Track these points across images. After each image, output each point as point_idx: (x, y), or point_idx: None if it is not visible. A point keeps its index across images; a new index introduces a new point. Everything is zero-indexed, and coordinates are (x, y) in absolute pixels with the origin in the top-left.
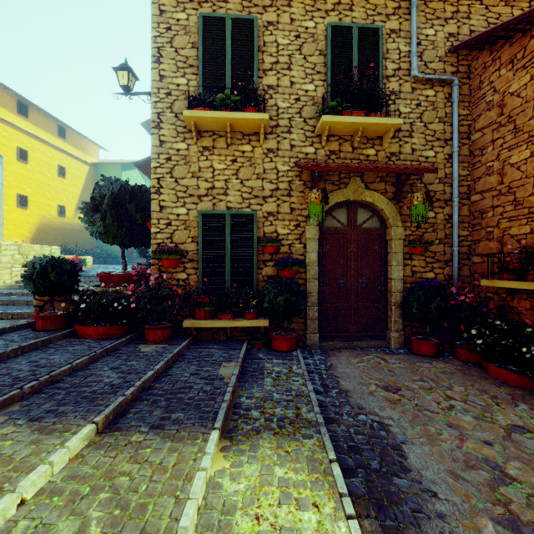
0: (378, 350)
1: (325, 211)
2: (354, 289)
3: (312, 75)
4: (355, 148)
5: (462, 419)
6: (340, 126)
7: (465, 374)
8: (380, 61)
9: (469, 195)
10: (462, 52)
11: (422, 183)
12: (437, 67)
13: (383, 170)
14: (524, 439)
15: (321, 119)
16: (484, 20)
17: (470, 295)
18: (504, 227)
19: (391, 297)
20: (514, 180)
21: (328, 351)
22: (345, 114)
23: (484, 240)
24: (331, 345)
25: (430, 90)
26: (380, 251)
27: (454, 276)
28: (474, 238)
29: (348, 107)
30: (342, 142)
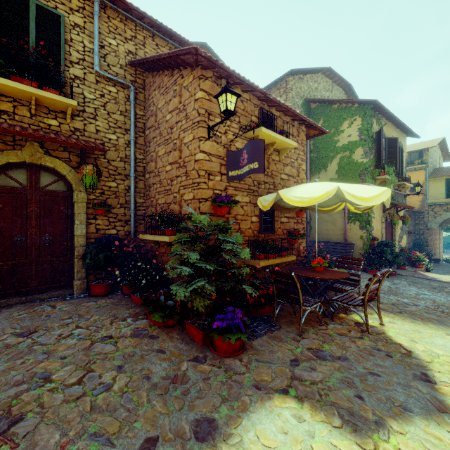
0: (59, 298)
1: None
2: (36, 245)
3: None
4: (34, 115)
5: (66, 343)
6: (6, 88)
7: (115, 304)
8: (62, 45)
9: (144, 174)
10: (139, 69)
11: (106, 159)
12: (119, 71)
13: (50, 140)
14: (100, 345)
15: None
16: (155, 53)
17: (132, 246)
18: (157, 198)
19: (75, 251)
20: (160, 167)
21: None
22: (13, 78)
23: (150, 206)
24: (3, 303)
25: (113, 87)
26: (67, 211)
27: (131, 232)
28: (147, 204)
29: (19, 73)
30: (18, 105)
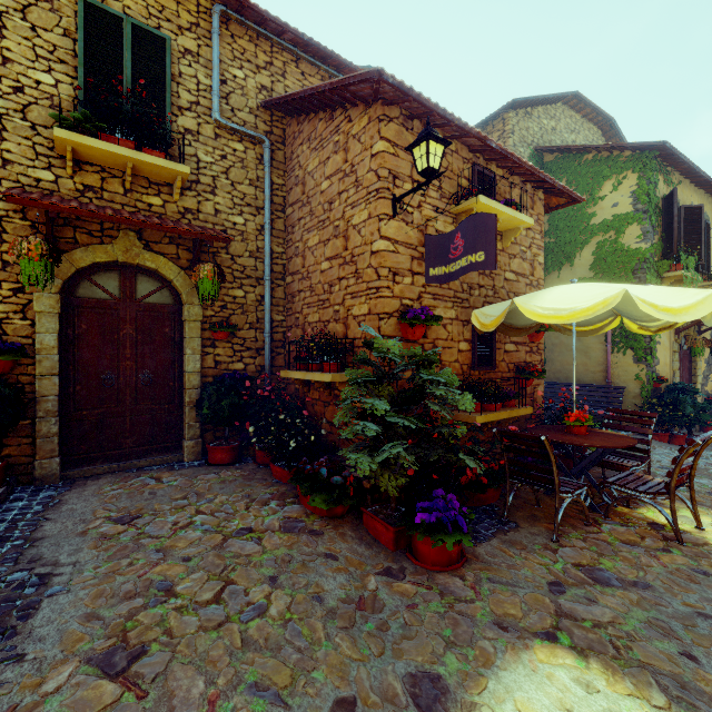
0: (164, 466)
1: (79, 273)
2: (131, 387)
3: (50, 61)
4: (129, 191)
5: (187, 537)
6: (93, 152)
7: (247, 479)
8: (167, 83)
9: (284, 276)
10: (277, 113)
11: (229, 254)
12: (248, 119)
13: (154, 228)
14: (237, 542)
15: (53, 132)
16: (300, 86)
17: (269, 388)
18: (305, 314)
19: (186, 395)
20: (311, 265)
21: (76, 481)
22: (102, 137)
23: (294, 327)
24: (87, 472)
25: (238, 143)
26: (174, 335)
27: (265, 367)
28: (288, 324)
29: (110, 128)
30: (107, 176)
